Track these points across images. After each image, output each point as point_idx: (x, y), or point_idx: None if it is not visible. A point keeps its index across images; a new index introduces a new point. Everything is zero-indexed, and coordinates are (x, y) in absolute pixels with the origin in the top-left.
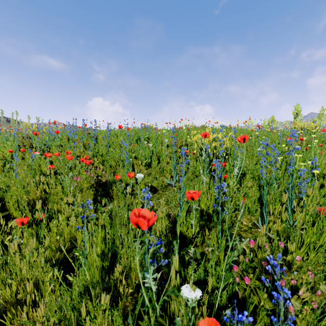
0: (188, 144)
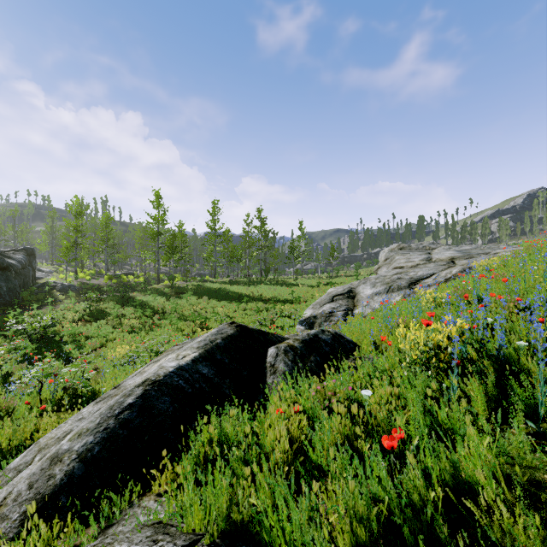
0: None
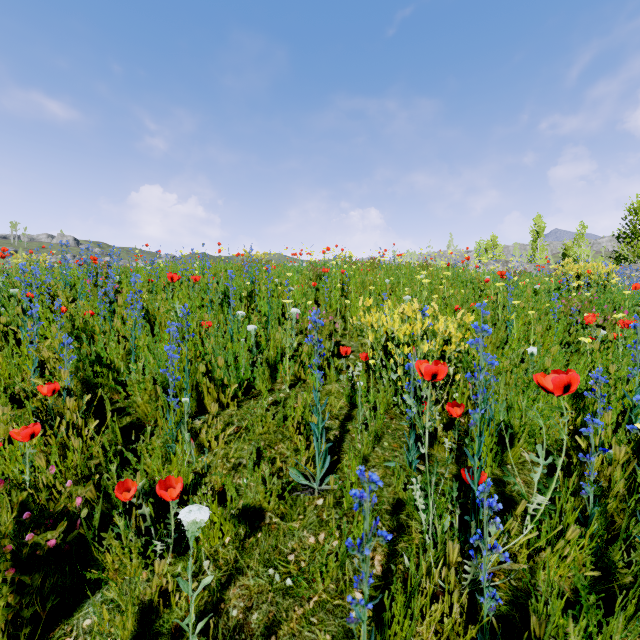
0: (345, 317)
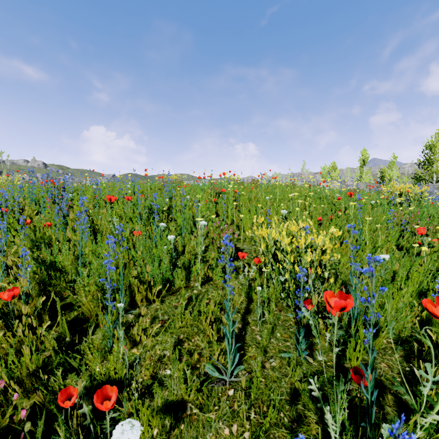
0: (239, 226)
